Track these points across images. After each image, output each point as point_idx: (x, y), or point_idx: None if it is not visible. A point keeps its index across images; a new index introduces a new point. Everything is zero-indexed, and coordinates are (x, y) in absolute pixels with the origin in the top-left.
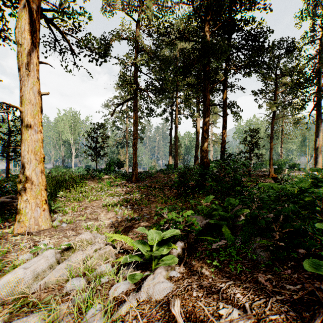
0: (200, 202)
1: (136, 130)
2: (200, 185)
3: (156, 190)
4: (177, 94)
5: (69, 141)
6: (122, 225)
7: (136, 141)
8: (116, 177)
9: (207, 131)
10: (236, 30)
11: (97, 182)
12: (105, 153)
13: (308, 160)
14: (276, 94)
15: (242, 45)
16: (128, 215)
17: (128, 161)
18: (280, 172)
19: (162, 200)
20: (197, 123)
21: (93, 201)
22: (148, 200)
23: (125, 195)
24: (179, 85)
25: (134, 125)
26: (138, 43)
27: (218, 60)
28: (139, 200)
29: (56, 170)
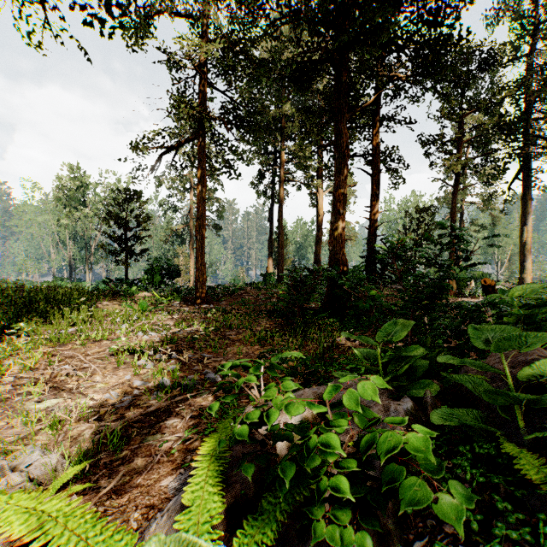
0: (336, 341)
1: (202, 202)
2: (329, 307)
3: (242, 317)
4: (282, 143)
5: (83, 232)
6: (141, 408)
7: (203, 222)
8: (163, 295)
9: (343, 201)
10: (399, 3)
11: (120, 305)
12: (143, 249)
13: (498, 268)
14: (461, 143)
15: (410, 33)
16: (163, 378)
17: (194, 270)
18: (466, 286)
19: (254, 338)
20: (318, 198)
21: (94, 343)
22: (222, 337)
23: (174, 329)
24: (287, 125)
25: (199, 192)
26: (206, 27)
27: (369, 48)
28: (202, 339)
29: (52, 285)
